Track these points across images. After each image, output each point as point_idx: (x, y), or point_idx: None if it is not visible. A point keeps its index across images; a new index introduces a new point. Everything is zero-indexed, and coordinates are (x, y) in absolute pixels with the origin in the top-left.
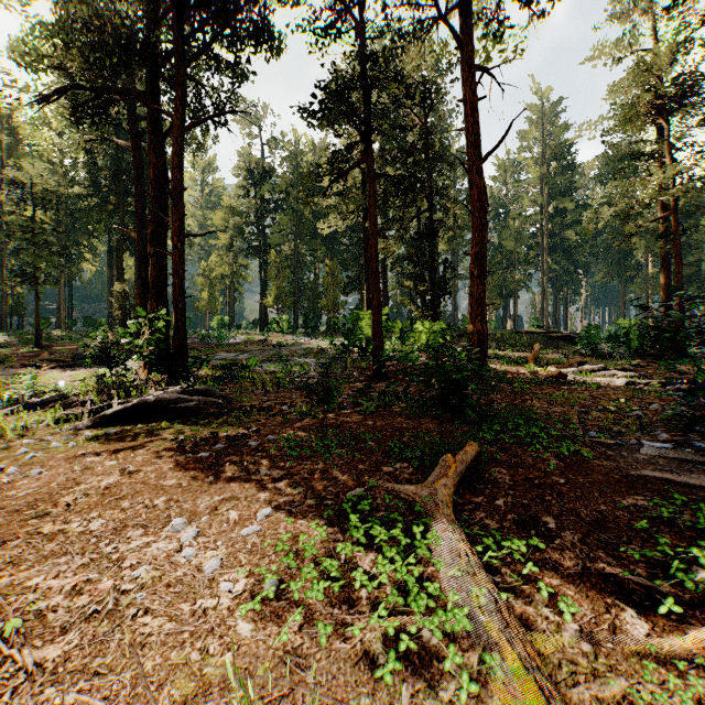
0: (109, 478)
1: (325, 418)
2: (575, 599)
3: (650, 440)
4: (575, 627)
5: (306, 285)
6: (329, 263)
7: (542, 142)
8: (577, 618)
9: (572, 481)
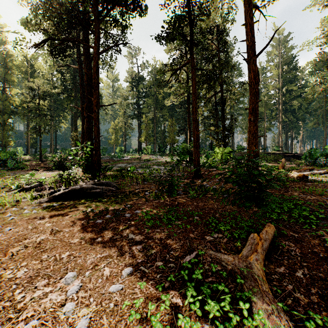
0: (43, 236)
1: (168, 200)
2: None
3: None
4: None
5: (159, 132)
6: (170, 120)
7: (279, 56)
8: None
9: None
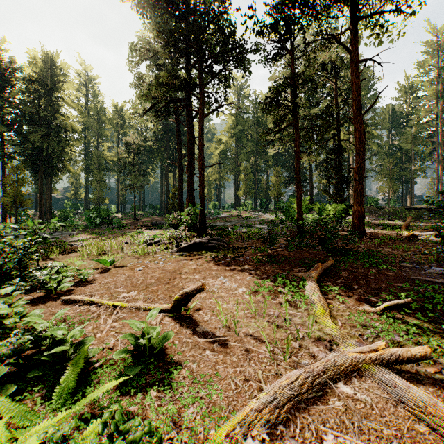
0: (193, 266)
1: (271, 252)
2: (349, 301)
3: (437, 267)
4: (344, 305)
5: (262, 182)
6: (275, 169)
7: (436, 67)
8: (347, 304)
9: (376, 278)
